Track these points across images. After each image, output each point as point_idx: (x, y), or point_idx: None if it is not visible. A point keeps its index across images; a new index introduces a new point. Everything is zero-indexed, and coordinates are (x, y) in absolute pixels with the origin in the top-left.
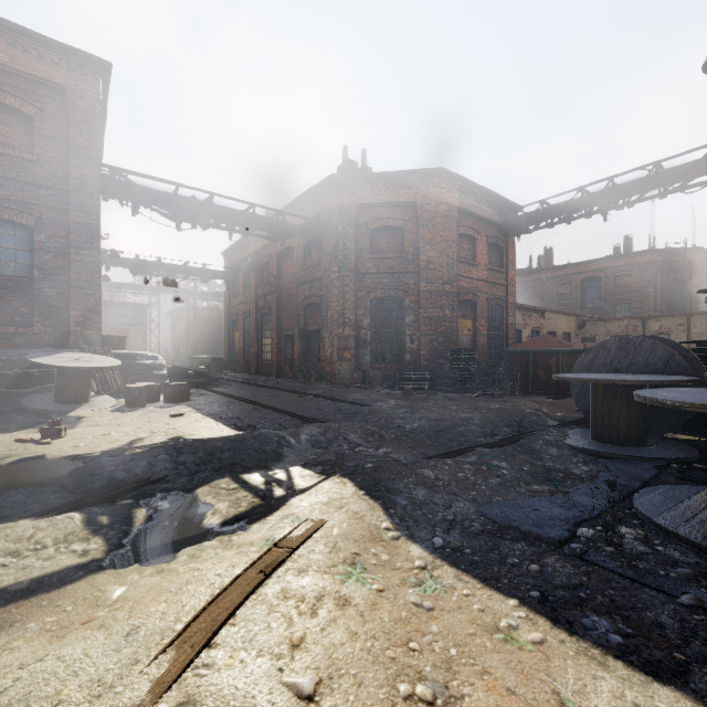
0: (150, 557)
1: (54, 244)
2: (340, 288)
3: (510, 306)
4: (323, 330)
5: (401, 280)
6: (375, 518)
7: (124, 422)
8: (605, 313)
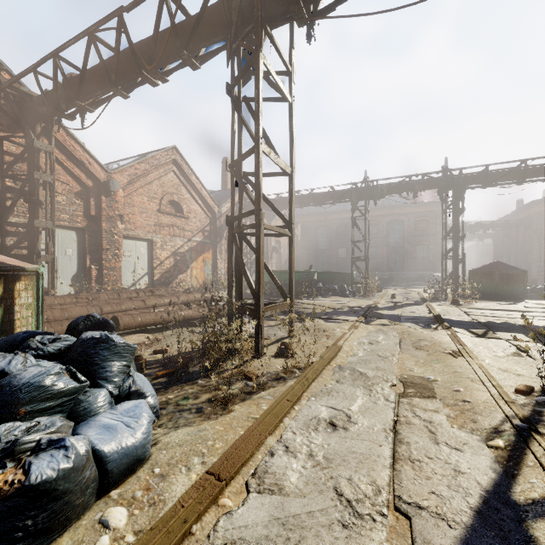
0: None
1: (432, 248)
2: (538, 246)
3: None
4: (531, 263)
5: None
6: None
7: None
8: None
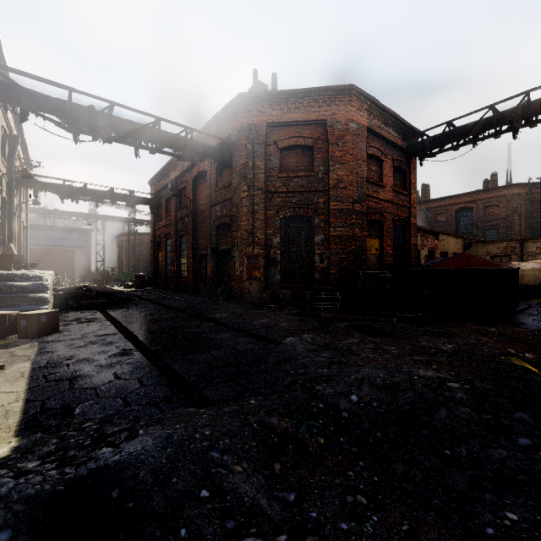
0: None
1: None
2: (250, 207)
3: (413, 227)
4: (233, 249)
5: (311, 198)
6: None
7: None
8: (477, 237)
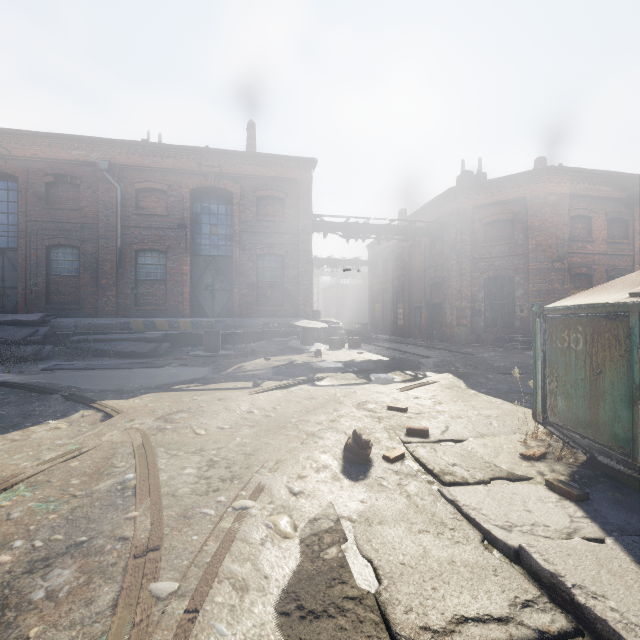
0: (381, 384)
1: (292, 263)
2: (458, 271)
3: None
4: (444, 303)
5: (511, 261)
6: (459, 383)
7: (338, 354)
8: None
